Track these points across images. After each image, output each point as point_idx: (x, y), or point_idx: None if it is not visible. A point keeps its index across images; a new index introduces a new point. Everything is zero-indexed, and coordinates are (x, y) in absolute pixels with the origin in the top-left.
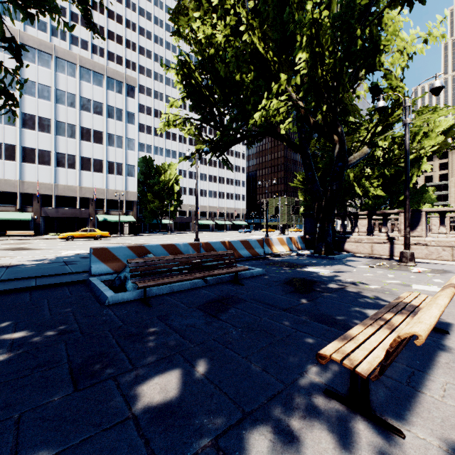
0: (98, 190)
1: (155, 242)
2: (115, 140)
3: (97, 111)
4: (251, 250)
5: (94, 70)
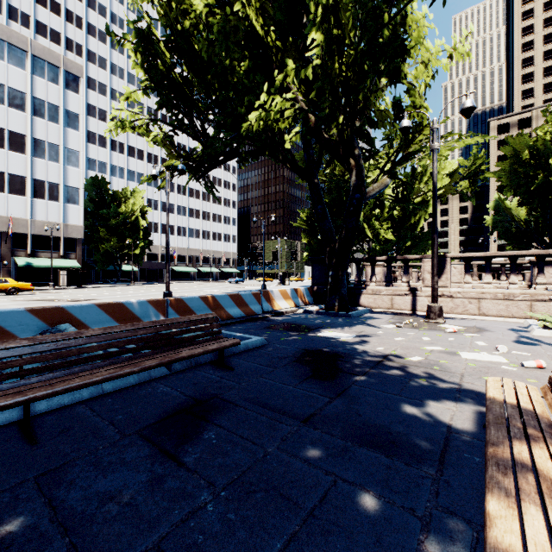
0: (17, 220)
1: (106, 296)
2: (46, 149)
3: (14, 104)
4: (244, 308)
5: (11, 42)
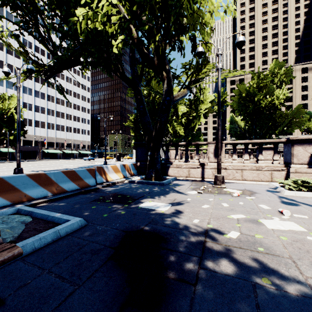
0: None
1: None
2: None
3: None
4: (79, 181)
5: None
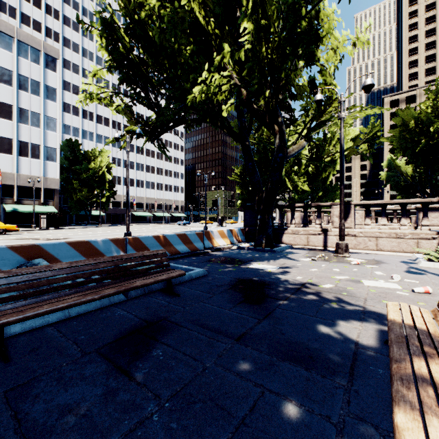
0: (5, 174)
1: (78, 236)
2: (30, 117)
3: (3, 80)
4: (189, 245)
5: (0, 29)
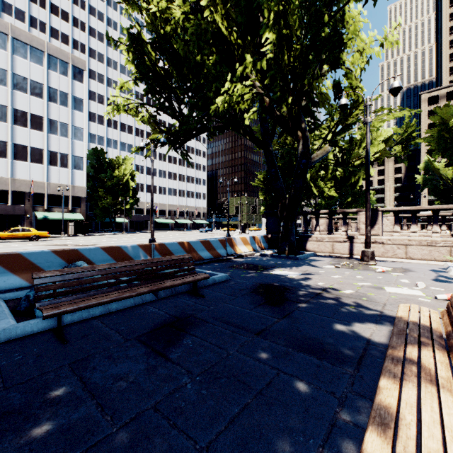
0: (37, 183)
1: (105, 242)
2: (59, 127)
3: (35, 93)
4: (212, 251)
5: (32, 45)
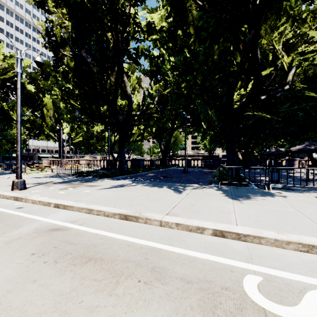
0: None
1: None
2: None
3: None
4: None
5: None
